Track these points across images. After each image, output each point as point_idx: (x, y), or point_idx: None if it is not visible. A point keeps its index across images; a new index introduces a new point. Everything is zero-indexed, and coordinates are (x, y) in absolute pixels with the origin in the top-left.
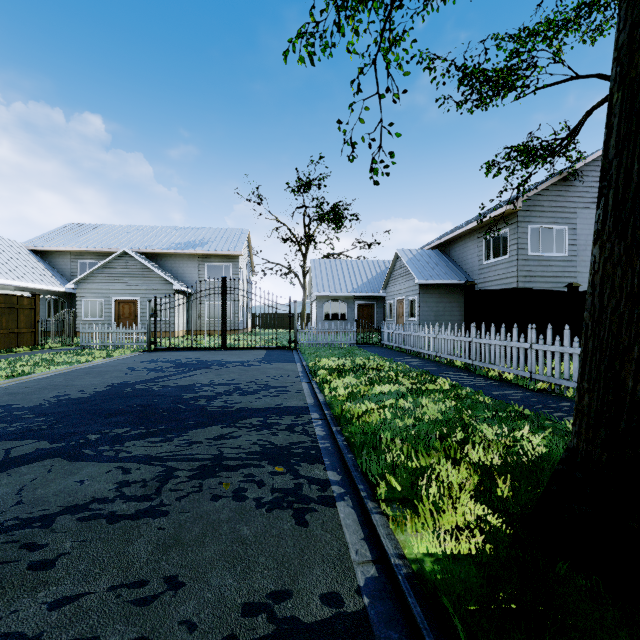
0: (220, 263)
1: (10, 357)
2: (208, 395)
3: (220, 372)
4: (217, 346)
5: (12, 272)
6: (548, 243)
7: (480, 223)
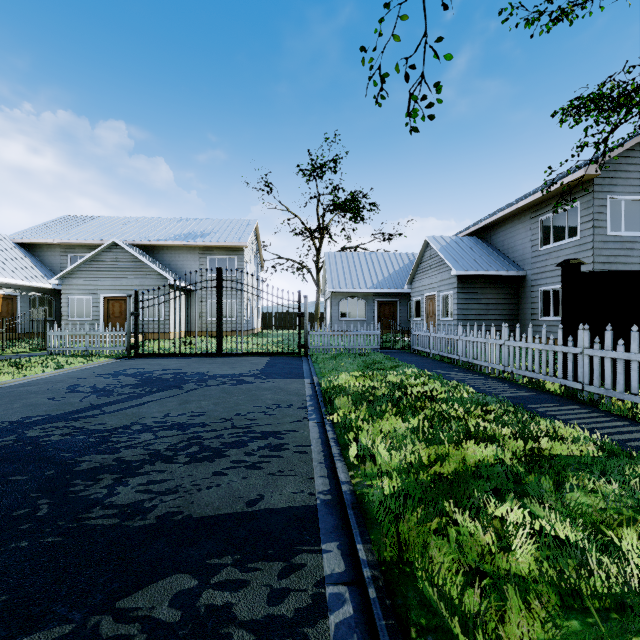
0: (223, 256)
1: None
2: (130, 460)
3: (190, 396)
4: (212, 351)
5: None
6: (633, 219)
7: (537, 198)
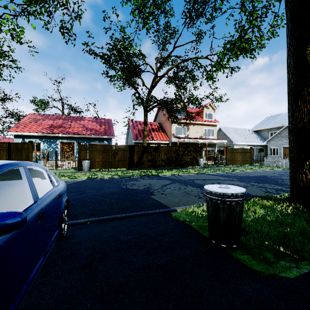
0: None
1: (242, 166)
2: (285, 181)
3: None
4: None
5: (246, 140)
6: None
7: None
